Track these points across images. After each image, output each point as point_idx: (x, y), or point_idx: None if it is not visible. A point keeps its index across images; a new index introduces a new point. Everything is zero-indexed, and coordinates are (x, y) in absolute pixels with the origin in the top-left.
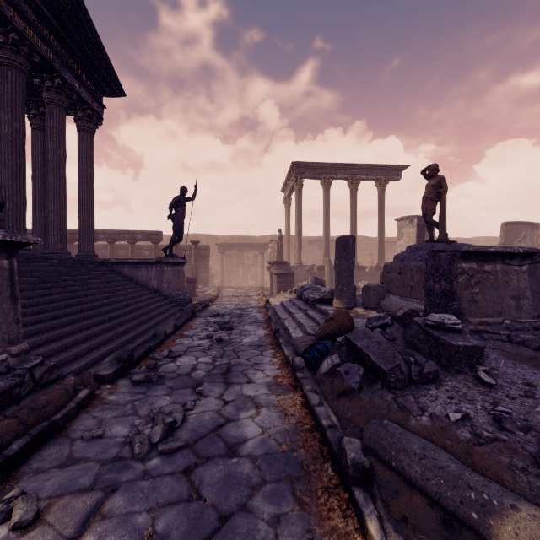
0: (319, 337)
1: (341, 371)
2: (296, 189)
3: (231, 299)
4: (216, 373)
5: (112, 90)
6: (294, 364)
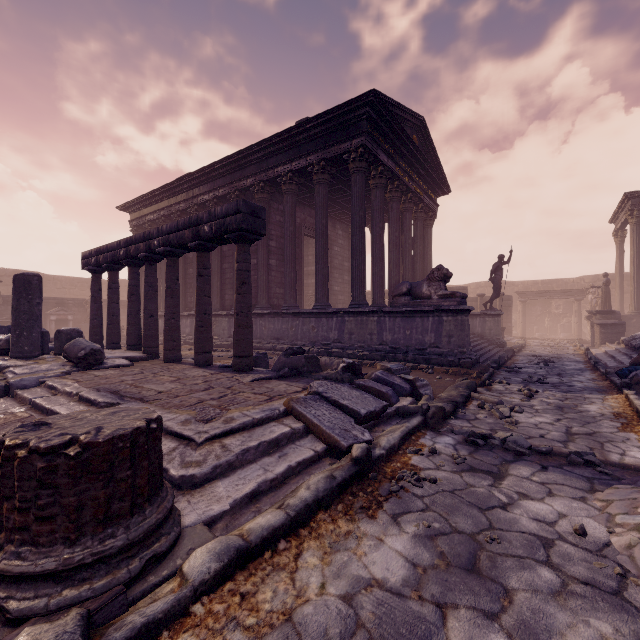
0: (631, 364)
1: (637, 373)
2: (631, 223)
3: (541, 347)
4: (552, 374)
5: (443, 192)
6: (605, 371)
